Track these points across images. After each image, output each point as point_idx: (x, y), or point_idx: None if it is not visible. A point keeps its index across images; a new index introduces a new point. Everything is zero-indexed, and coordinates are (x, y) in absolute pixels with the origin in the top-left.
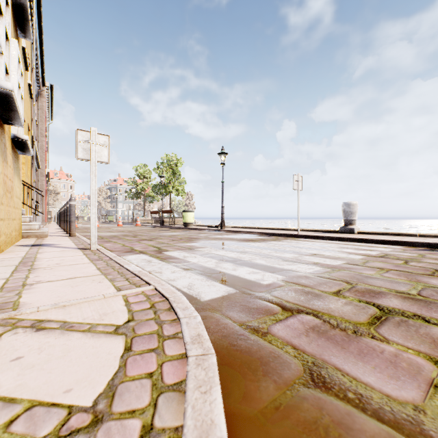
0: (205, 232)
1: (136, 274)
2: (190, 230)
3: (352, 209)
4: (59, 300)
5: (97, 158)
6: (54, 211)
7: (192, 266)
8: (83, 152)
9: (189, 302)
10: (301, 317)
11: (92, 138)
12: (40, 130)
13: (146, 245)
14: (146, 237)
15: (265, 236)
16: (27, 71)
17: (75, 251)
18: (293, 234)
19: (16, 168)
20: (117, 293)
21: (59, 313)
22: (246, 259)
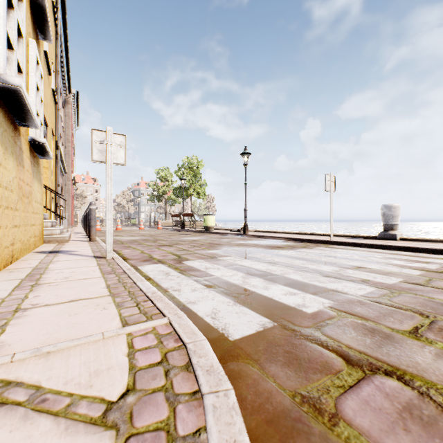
0: (227, 236)
1: (149, 296)
2: (211, 235)
3: (393, 213)
4: (47, 339)
5: (113, 160)
6: (81, 214)
7: (215, 282)
8: (99, 154)
9: (214, 343)
10: (380, 383)
11: (107, 138)
12: (66, 136)
13: (166, 252)
14: (166, 243)
15: (293, 242)
16: (50, 76)
17: (90, 260)
18: (325, 240)
19: (35, 172)
20: (120, 330)
21: (37, 366)
22: (277, 272)
